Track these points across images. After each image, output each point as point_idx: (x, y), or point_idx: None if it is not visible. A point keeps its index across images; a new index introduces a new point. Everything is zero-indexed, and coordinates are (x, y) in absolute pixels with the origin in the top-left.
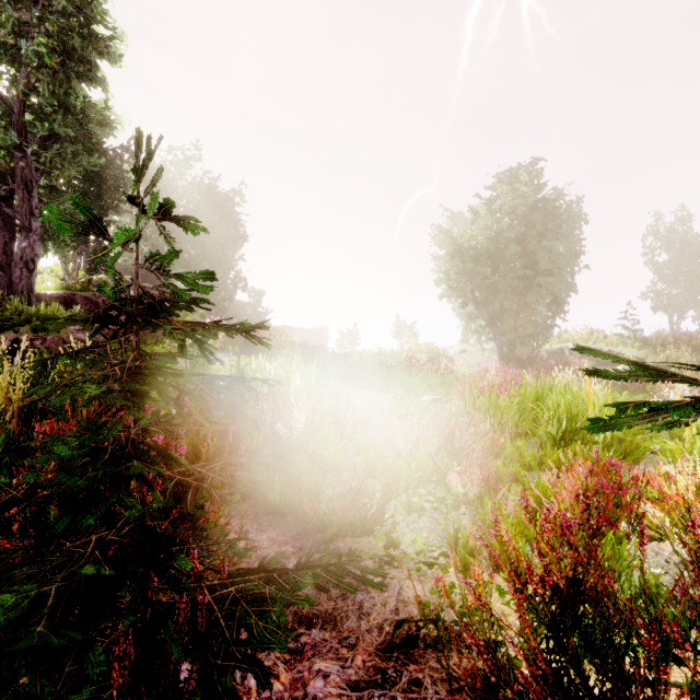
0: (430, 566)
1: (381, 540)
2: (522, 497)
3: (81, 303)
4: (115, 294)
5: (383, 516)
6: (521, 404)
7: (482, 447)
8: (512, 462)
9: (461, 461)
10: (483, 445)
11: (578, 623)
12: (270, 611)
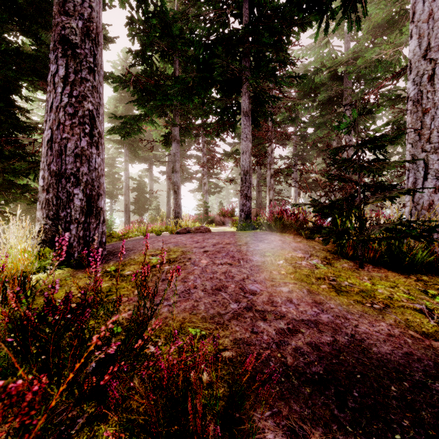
0: None
1: None
2: None
3: None
4: None
5: None
6: None
7: None
8: None
9: None
10: None
11: None
12: None
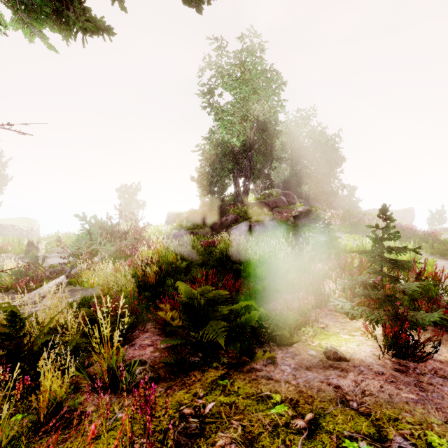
0: None
1: None
2: None
3: (263, 205)
4: (373, 239)
5: None
6: None
7: None
8: None
9: None
10: None
11: None
12: (425, 319)
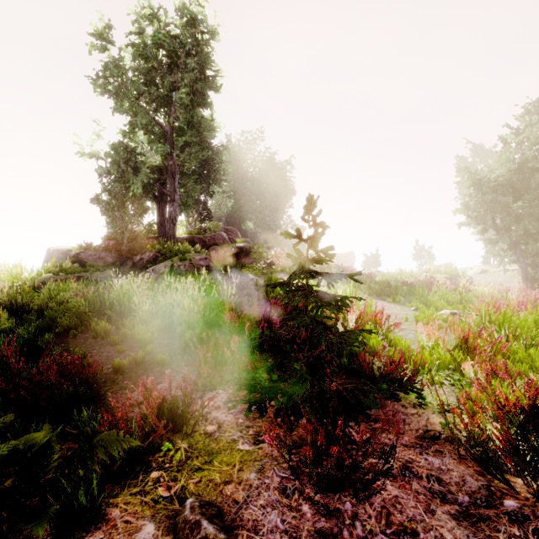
0: (448, 411)
1: (413, 395)
2: (503, 363)
3: (197, 242)
4: (295, 259)
5: (414, 382)
6: (538, 320)
7: (491, 347)
8: (519, 362)
9: (474, 357)
10: (492, 346)
11: (536, 429)
12: (368, 395)
